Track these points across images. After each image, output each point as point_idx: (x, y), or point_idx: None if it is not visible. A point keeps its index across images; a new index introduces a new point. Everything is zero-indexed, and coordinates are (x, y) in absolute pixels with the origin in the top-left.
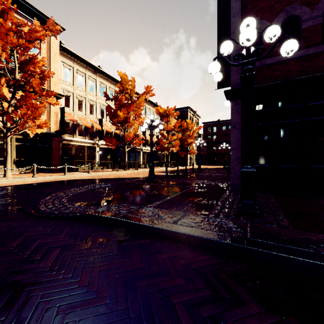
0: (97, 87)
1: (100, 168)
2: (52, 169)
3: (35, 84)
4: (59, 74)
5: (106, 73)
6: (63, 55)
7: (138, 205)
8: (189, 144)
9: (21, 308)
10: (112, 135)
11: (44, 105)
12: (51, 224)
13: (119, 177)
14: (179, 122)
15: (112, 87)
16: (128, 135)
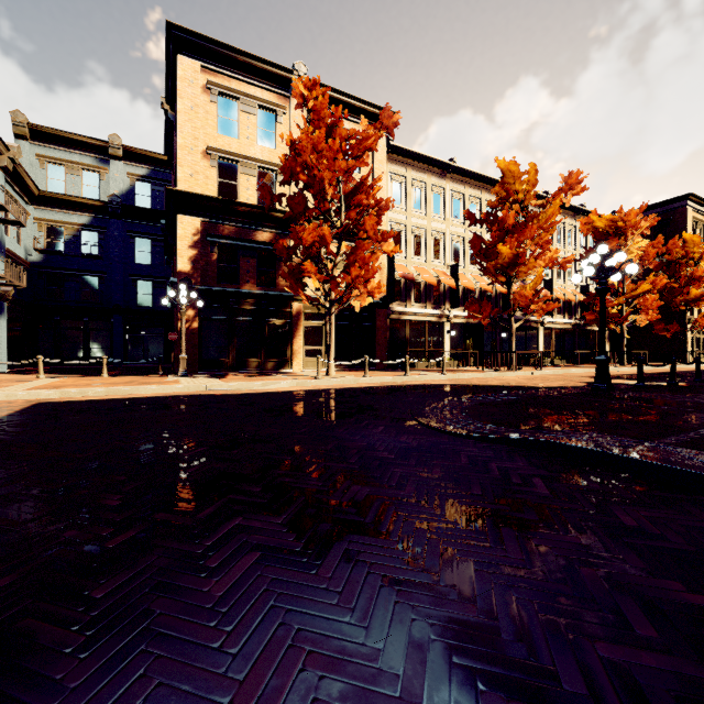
0: (446, 203)
1: (453, 365)
2: (376, 364)
3: (369, 226)
4: (385, 196)
5: (463, 170)
6: (391, 161)
7: (632, 439)
8: (691, 300)
9: (564, 524)
10: (474, 297)
11: (376, 257)
12: (482, 446)
13: (510, 384)
14: (660, 243)
15: (476, 194)
16: (521, 293)
